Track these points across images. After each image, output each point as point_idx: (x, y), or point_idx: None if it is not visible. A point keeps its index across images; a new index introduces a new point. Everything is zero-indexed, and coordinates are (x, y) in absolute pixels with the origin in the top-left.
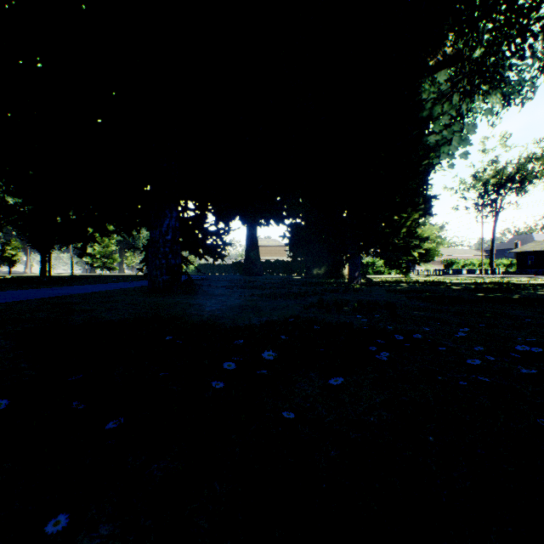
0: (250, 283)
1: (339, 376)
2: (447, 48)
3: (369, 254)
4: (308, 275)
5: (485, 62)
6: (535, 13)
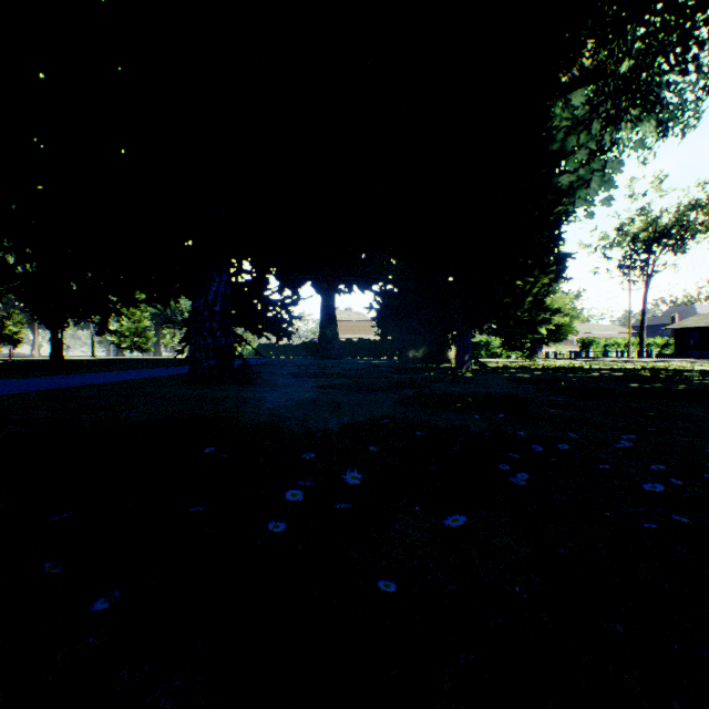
0: (325, 369)
1: (458, 510)
2: (585, 59)
3: (483, 331)
4: (401, 359)
5: (636, 78)
6: (701, 13)
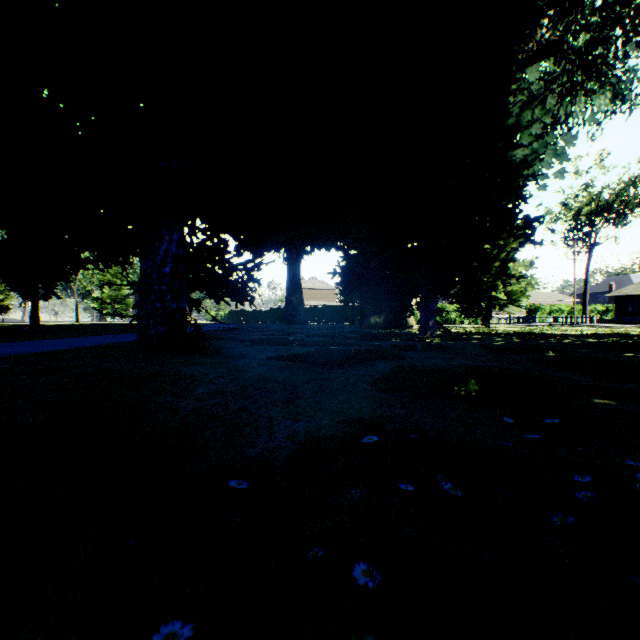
0: (289, 335)
1: None
2: (546, 29)
3: (449, 296)
4: (363, 325)
5: (593, 50)
6: None
